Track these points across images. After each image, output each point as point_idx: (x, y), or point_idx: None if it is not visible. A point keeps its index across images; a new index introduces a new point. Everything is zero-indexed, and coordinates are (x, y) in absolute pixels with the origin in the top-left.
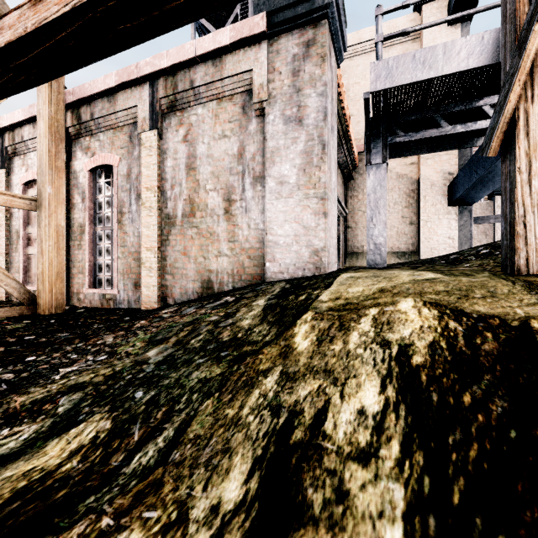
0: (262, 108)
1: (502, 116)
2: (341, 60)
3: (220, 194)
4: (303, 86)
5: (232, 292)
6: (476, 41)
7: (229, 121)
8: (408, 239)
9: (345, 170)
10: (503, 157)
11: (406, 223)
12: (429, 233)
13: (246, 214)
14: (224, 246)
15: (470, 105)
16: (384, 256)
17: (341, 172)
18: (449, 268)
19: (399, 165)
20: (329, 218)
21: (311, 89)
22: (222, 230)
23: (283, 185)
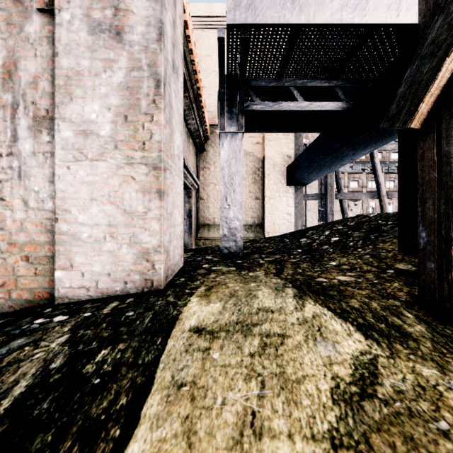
0: None
1: (447, 57)
2: None
3: None
4: None
5: None
6: None
7: None
8: (254, 213)
9: (197, 139)
10: (426, 132)
11: (252, 198)
12: (272, 208)
13: (20, 182)
14: None
15: (324, 83)
16: (240, 243)
17: (193, 142)
18: (323, 274)
19: (247, 143)
20: (167, 198)
21: None
22: None
23: (88, 137)
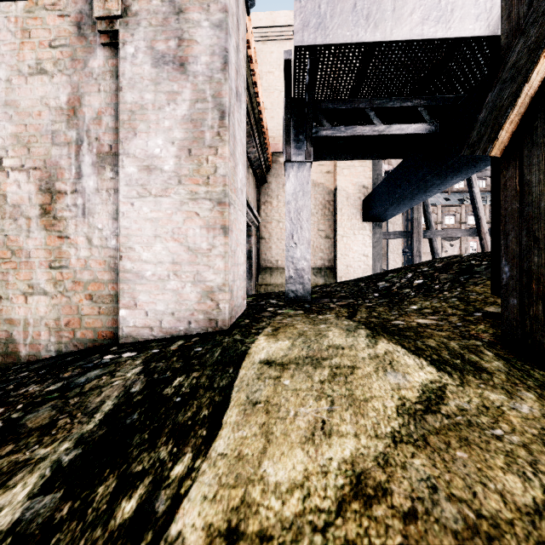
0: (114, 31)
1: (526, 83)
2: (252, 2)
3: (32, 178)
4: (186, 4)
5: (32, 379)
6: (432, 2)
7: (51, 44)
8: (324, 255)
9: (257, 170)
10: (509, 160)
11: (322, 236)
12: (346, 249)
13: (85, 219)
14: (39, 276)
15: (405, 103)
16: (308, 286)
17: (253, 172)
18: (401, 317)
19: (315, 172)
20: (231, 235)
21: (201, 13)
22: (36, 246)
23: (152, 173)
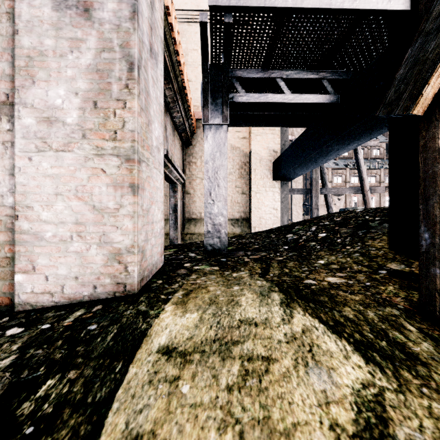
0: None
1: None
2: None
3: None
4: None
5: None
6: None
7: None
8: (241, 208)
9: (182, 133)
10: (429, 119)
11: (239, 192)
12: (259, 203)
13: None
14: None
15: (311, 75)
16: (224, 240)
17: (179, 135)
18: (311, 275)
19: (233, 137)
20: (143, 193)
21: None
22: None
23: (53, 125)
